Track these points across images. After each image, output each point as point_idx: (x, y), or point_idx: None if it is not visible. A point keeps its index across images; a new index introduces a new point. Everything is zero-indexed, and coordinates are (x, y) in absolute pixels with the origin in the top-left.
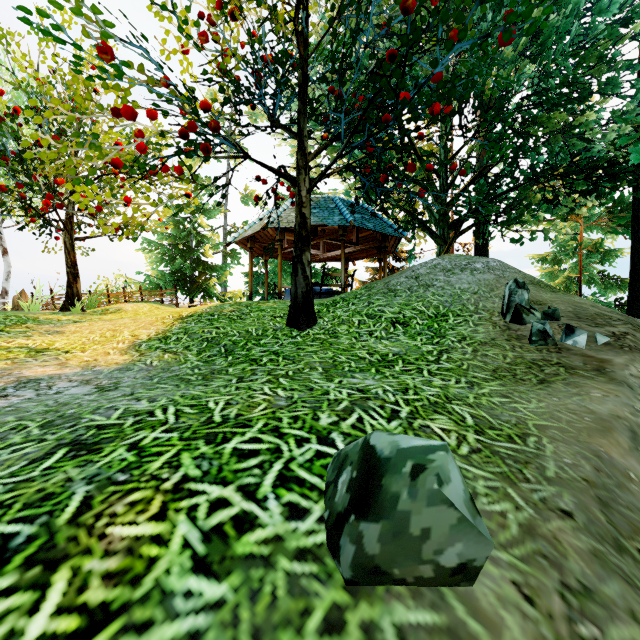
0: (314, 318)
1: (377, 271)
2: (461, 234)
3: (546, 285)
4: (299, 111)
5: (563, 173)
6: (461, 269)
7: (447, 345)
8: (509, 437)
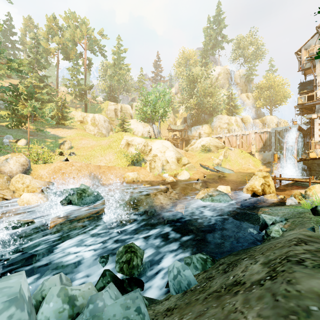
0: None
1: None
2: None
3: None
4: None
5: None
6: None
7: None
8: None
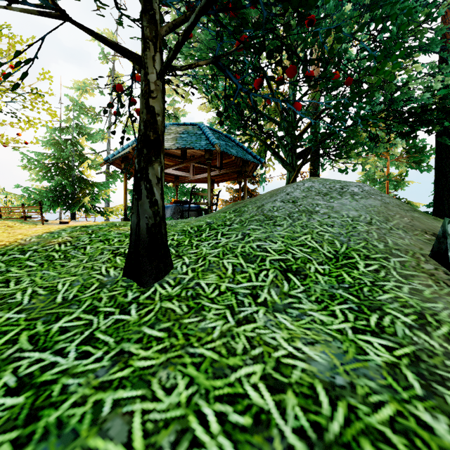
0: (167, 262)
1: (236, 191)
2: (305, 163)
3: (421, 211)
4: None
5: (383, 117)
6: (339, 193)
7: (408, 340)
8: None
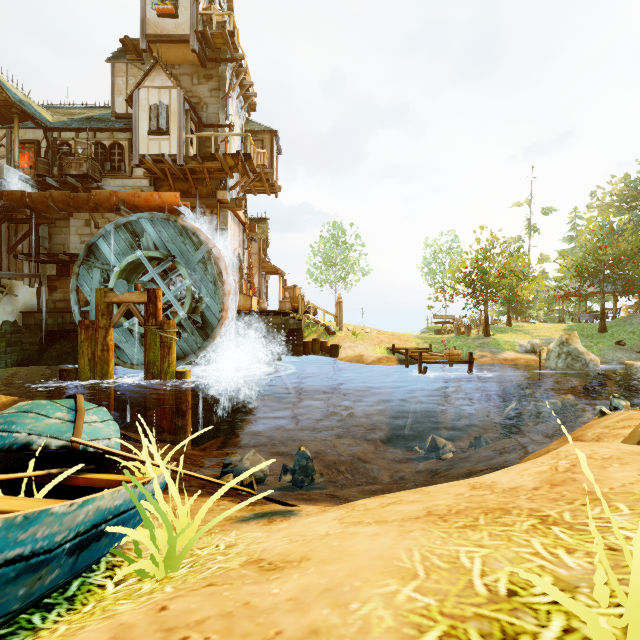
0: (606, 331)
1: None
2: None
3: None
4: (601, 285)
5: None
6: None
7: None
8: (637, 344)
